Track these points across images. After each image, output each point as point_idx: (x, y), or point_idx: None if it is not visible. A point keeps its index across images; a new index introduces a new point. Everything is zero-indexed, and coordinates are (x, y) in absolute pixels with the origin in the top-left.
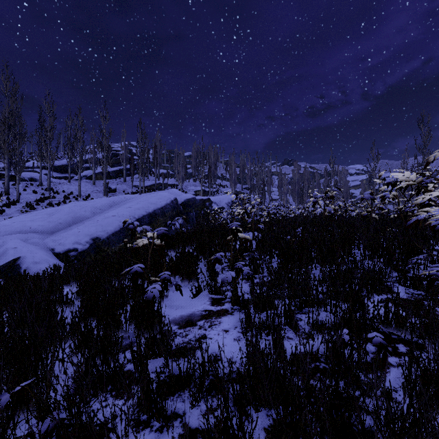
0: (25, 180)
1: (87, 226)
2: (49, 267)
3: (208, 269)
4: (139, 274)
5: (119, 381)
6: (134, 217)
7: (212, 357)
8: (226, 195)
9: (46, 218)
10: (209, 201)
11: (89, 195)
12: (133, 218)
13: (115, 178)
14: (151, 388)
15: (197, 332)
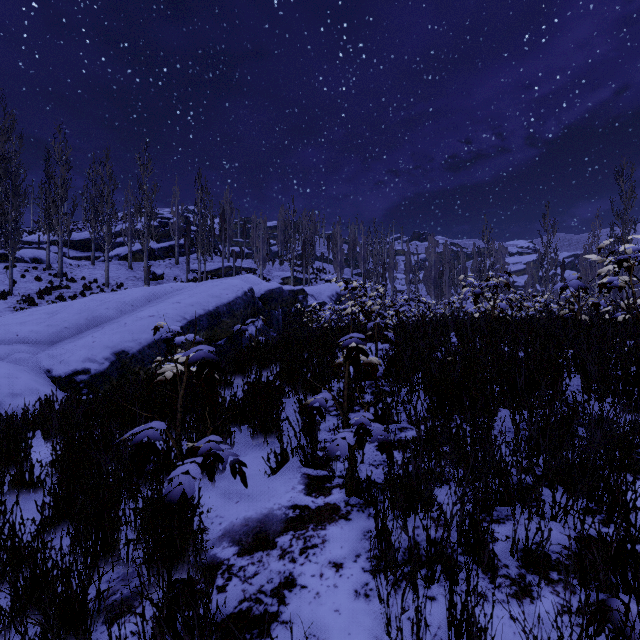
0: (24, 261)
1: (108, 332)
2: (36, 401)
3: (301, 416)
4: (153, 446)
5: None
6: (185, 317)
7: None
8: (329, 284)
9: (45, 320)
10: (303, 293)
11: (122, 284)
12: (183, 320)
13: (163, 258)
14: None
15: (275, 567)
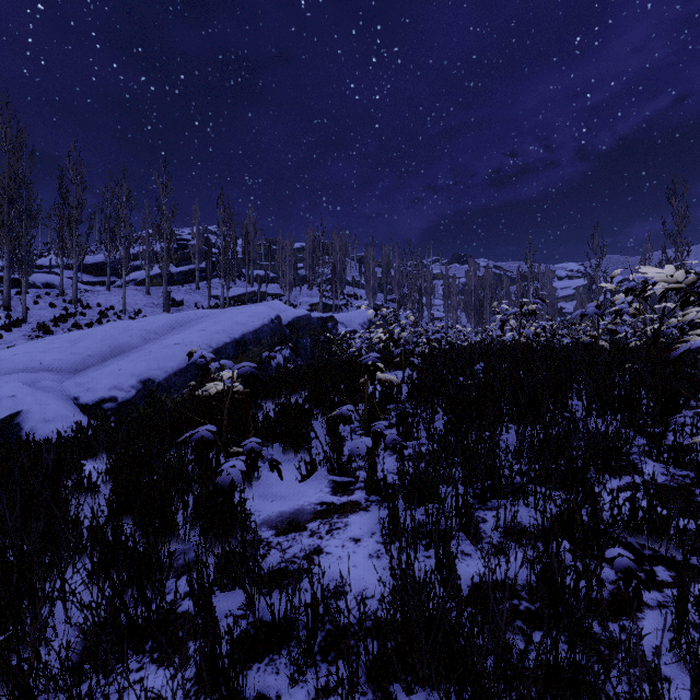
0: (36, 286)
1: (133, 360)
2: (68, 427)
3: (328, 433)
4: (207, 443)
5: (165, 632)
6: (211, 345)
7: (331, 589)
8: (360, 310)
9: (68, 348)
10: (333, 320)
11: (140, 311)
12: (208, 348)
13: (182, 283)
14: (219, 652)
15: (306, 542)
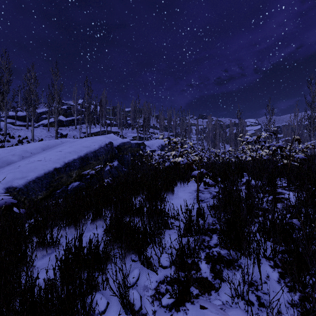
0: None
1: (4, 172)
2: None
3: None
4: None
5: None
6: (63, 161)
7: None
8: (157, 140)
9: None
10: (143, 145)
11: (42, 140)
12: (61, 162)
13: (68, 126)
14: None
15: None
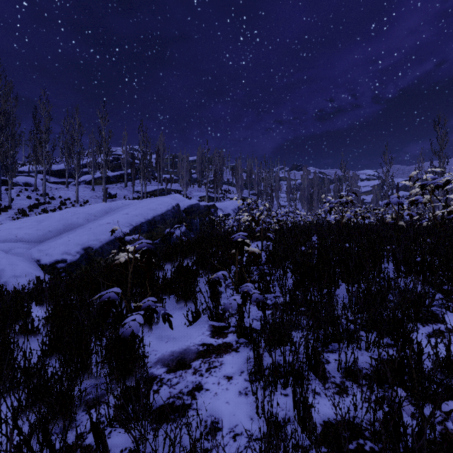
0: (19, 184)
1: (78, 234)
2: (30, 281)
3: (209, 288)
4: (113, 302)
5: None
6: (131, 224)
7: (208, 424)
8: (232, 201)
9: (35, 225)
10: (214, 207)
11: (87, 201)
12: (130, 225)
13: (116, 183)
14: None
15: (190, 379)
